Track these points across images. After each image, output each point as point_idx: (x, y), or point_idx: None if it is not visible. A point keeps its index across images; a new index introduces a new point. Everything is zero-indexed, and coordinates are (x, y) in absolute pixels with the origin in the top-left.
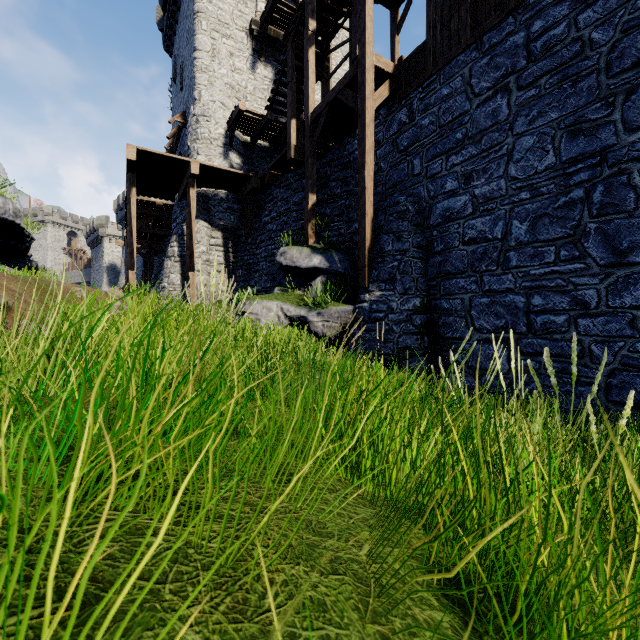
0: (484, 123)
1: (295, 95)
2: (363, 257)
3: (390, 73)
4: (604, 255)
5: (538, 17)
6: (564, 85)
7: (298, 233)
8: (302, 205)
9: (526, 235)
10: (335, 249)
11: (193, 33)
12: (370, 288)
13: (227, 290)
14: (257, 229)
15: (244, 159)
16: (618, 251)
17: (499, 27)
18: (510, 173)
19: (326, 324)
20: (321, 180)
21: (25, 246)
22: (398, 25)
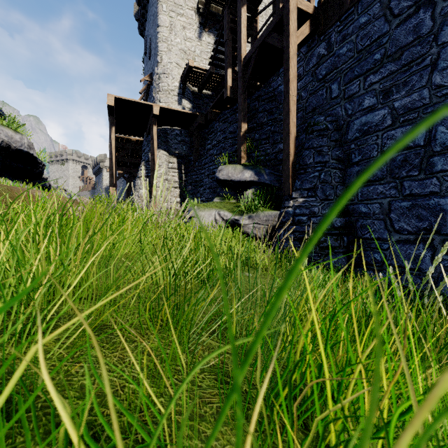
0: (404, 40)
1: (230, 50)
2: (287, 169)
3: (310, 14)
4: None
5: None
6: None
7: (233, 155)
8: (236, 133)
9: None
10: (262, 166)
11: (156, 14)
12: (294, 195)
13: (180, 201)
14: (202, 155)
15: (193, 104)
16: None
17: None
18: (434, 82)
19: (256, 226)
20: (251, 112)
21: (39, 170)
22: None
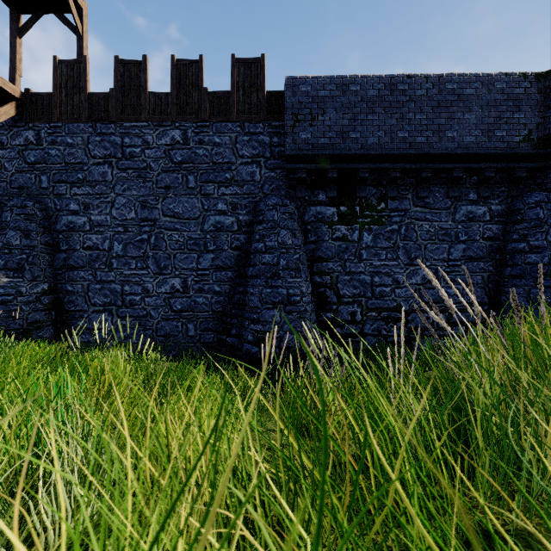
0: (98, 177)
1: None
2: None
3: (17, 97)
4: (155, 268)
5: (128, 136)
6: (140, 180)
7: None
8: None
9: (122, 251)
10: None
11: None
12: None
13: None
14: None
15: None
16: (160, 267)
17: (107, 125)
18: (113, 214)
19: None
20: None
21: None
22: (20, 30)
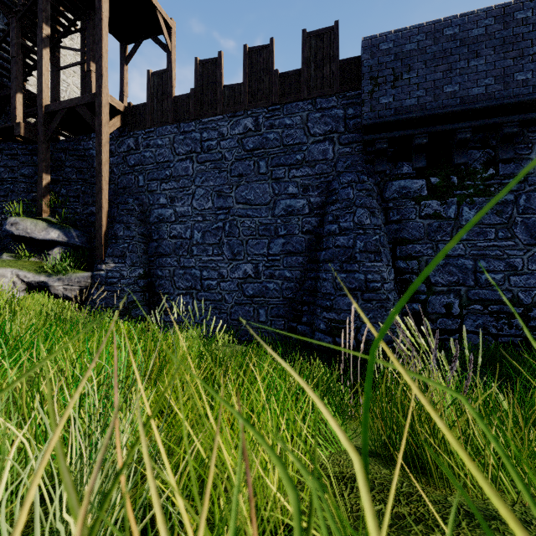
0: (181, 172)
1: (22, 71)
2: (100, 238)
3: (122, 111)
4: (229, 254)
5: (206, 131)
6: (216, 171)
7: (29, 203)
8: (33, 179)
9: (201, 239)
10: (72, 224)
11: None
12: (106, 261)
13: None
14: None
15: None
16: (234, 253)
17: (188, 123)
18: (194, 205)
19: (67, 287)
20: (55, 162)
21: None
22: (127, 58)
